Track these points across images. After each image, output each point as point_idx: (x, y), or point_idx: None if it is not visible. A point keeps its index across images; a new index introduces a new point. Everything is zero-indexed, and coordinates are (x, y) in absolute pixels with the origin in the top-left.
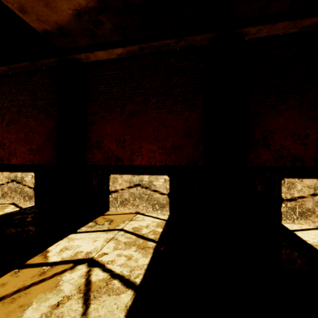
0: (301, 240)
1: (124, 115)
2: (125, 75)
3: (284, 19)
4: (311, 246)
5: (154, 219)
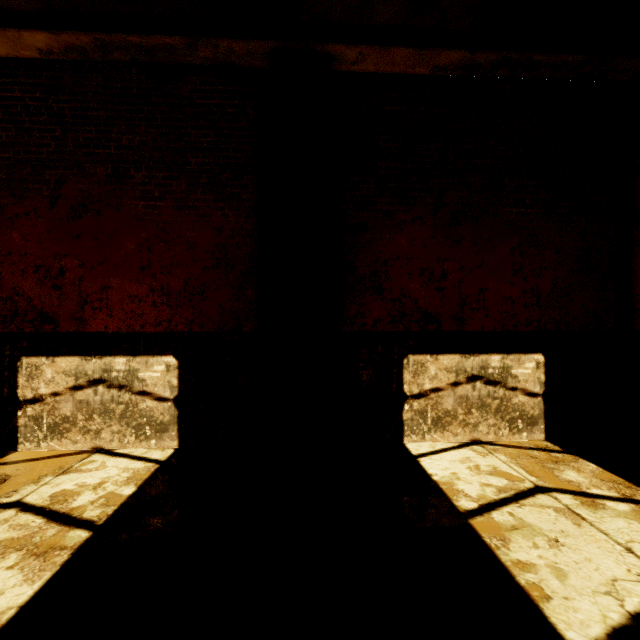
0: (424, 475)
1: (61, 206)
2: (65, 106)
3: (403, 43)
4: (437, 485)
5: (132, 463)
